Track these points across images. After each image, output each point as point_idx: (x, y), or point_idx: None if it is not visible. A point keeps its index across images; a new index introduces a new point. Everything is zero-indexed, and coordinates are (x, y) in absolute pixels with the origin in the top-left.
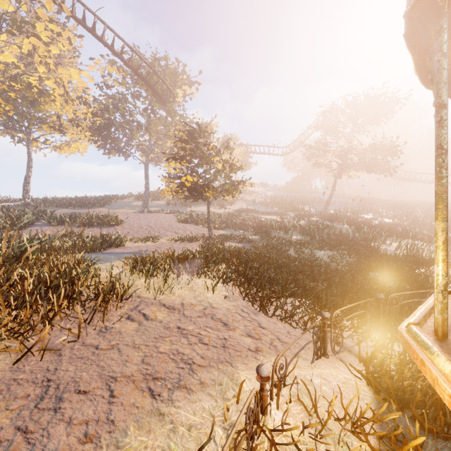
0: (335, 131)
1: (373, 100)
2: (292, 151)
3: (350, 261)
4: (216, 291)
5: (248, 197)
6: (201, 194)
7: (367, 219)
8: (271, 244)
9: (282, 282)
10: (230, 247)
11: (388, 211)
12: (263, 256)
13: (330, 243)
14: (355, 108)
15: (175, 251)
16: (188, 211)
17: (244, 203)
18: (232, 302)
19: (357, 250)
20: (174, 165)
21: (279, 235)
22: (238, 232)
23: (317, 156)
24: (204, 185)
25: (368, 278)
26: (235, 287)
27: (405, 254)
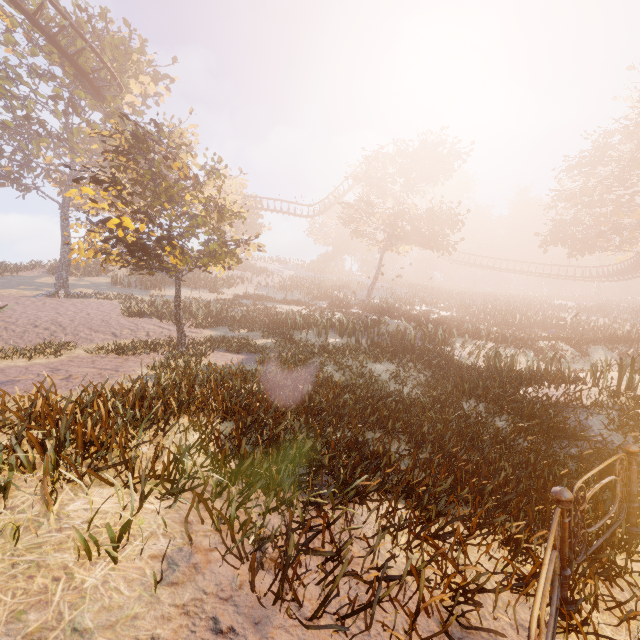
0: (382, 187)
1: (430, 149)
2: (322, 212)
3: (420, 378)
4: (132, 542)
5: (257, 277)
6: (159, 260)
7: (422, 312)
8: (296, 356)
9: (329, 464)
10: (210, 370)
11: (444, 302)
12: (281, 384)
13: (389, 350)
14: (408, 157)
15: (86, 379)
16: (151, 296)
17: (250, 285)
18: (180, 589)
19: (427, 360)
20: (92, 192)
21: (307, 336)
22: (238, 332)
23: (357, 221)
24: (162, 240)
25: (466, 415)
26: (199, 512)
27: (480, 361)
